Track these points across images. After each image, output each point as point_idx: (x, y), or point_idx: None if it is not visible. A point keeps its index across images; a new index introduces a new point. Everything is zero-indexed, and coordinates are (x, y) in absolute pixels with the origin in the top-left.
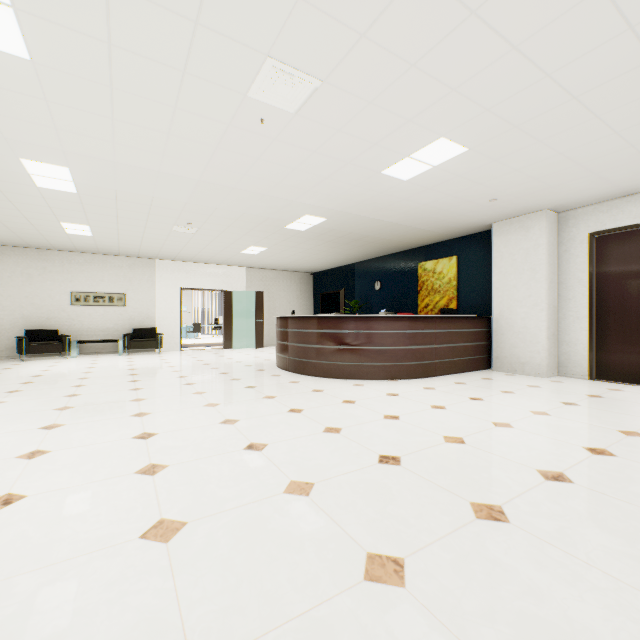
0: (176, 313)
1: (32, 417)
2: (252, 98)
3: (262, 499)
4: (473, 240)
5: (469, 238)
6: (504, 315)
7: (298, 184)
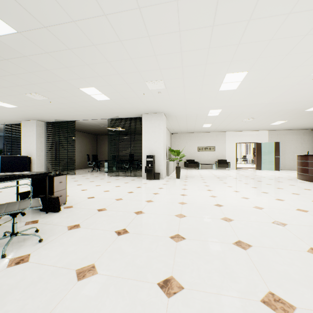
0: (234, 153)
1: (219, 184)
2: (311, 75)
3: None
4: None
5: None
6: None
7: None
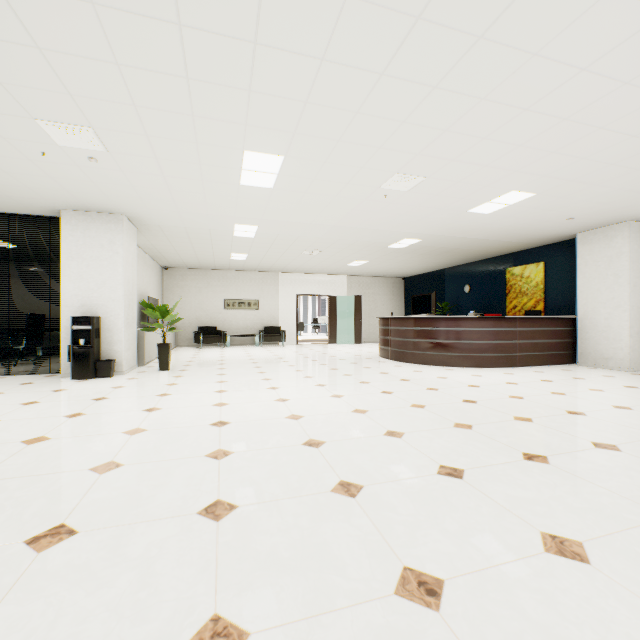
0: (293, 314)
1: (250, 375)
2: (382, 188)
3: (400, 407)
4: (560, 247)
5: (556, 246)
6: (588, 315)
7: (402, 222)
